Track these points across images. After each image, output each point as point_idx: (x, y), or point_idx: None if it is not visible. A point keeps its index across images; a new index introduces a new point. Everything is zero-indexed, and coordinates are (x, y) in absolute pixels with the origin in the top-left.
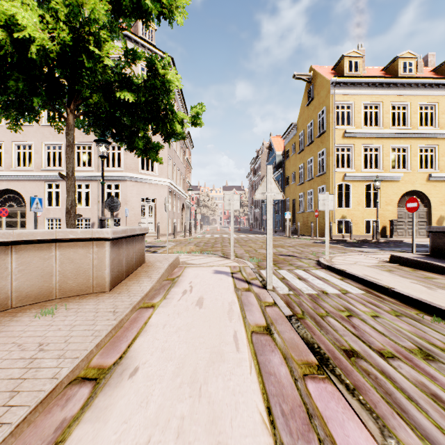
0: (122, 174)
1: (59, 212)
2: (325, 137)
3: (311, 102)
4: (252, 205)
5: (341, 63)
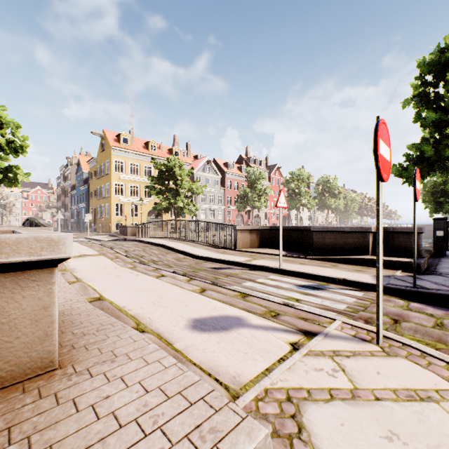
0: None
1: None
2: (109, 176)
3: (104, 151)
4: (62, 208)
5: (120, 137)
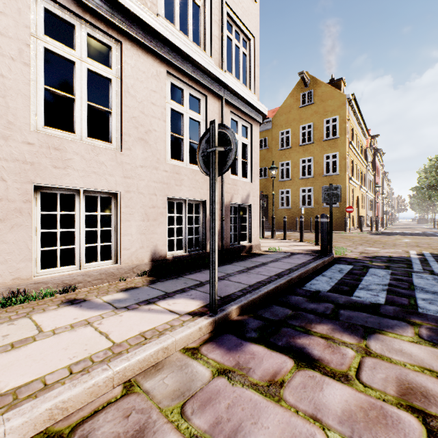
0: (262, 107)
1: (111, 167)
2: (337, 142)
3: (309, 106)
4: None
5: (337, 84)
